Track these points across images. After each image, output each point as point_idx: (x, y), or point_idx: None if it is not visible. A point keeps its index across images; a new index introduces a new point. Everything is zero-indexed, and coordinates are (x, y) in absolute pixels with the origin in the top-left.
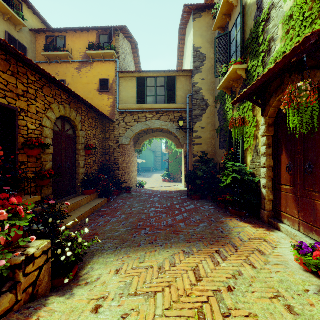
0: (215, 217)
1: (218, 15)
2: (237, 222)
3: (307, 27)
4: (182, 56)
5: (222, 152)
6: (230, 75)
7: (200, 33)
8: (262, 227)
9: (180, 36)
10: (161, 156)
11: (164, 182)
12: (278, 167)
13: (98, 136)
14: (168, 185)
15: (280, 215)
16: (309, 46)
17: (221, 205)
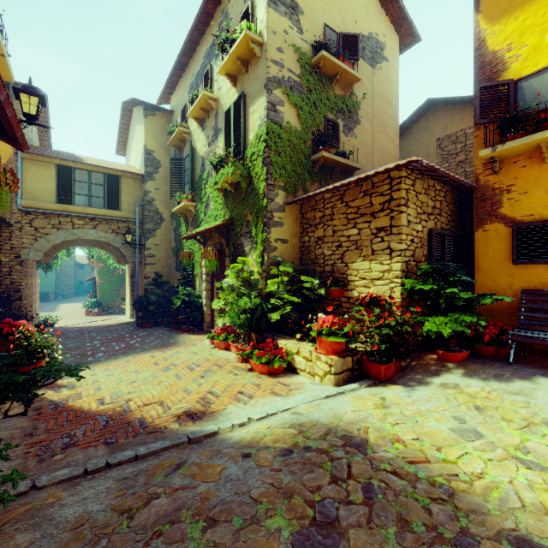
0: (168, 335)
1: (173, 137)
2: (185, 335)
3: (220, 209)
4: (126, 134)
5: (178, 274)
6: (183, 207)
7: (153, 134)
8: (202, 334)
9: (124, 110)
10: (73, 269)
11: (88, 316)
12: (213, 290)
13: None
14: (100, 319)
15: (214, 324)
16: (214, 229)
17: (175, 327)
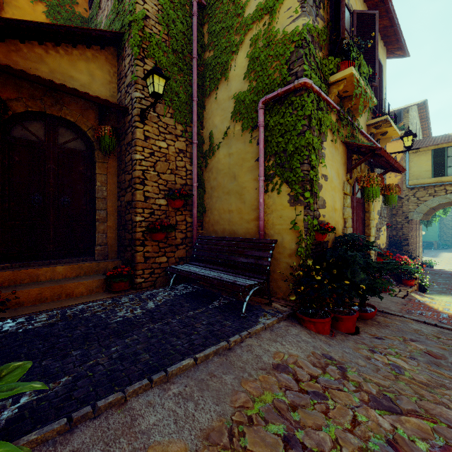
0: None
1: None
2: None
3: None
4: None
5: None
6: None
7: None
8: None
9: None
10: None
11: None
12: None
13: (388, 214)
14: None
15: None
16: None
17: None
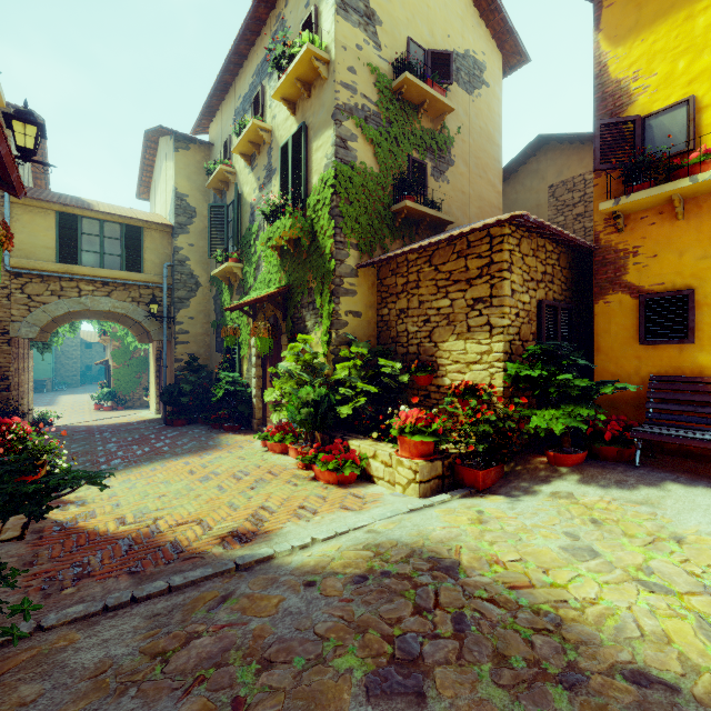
0: (206, 436)
1: (213, 178)
2: (229, 435)
3: (275, 272)
4: (150, 173)
5: (220, 356)
6: (226, 269)
7: (187, 173)
8: (251, 434)
9: (147, 141)
10: (78, 349)
11: (99, 411)
12: (265, 377)
13: None
14: (115, 415)
15: (266, 421)
16: (267, 298)
17: (215, 424)
